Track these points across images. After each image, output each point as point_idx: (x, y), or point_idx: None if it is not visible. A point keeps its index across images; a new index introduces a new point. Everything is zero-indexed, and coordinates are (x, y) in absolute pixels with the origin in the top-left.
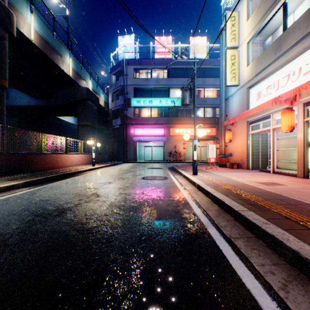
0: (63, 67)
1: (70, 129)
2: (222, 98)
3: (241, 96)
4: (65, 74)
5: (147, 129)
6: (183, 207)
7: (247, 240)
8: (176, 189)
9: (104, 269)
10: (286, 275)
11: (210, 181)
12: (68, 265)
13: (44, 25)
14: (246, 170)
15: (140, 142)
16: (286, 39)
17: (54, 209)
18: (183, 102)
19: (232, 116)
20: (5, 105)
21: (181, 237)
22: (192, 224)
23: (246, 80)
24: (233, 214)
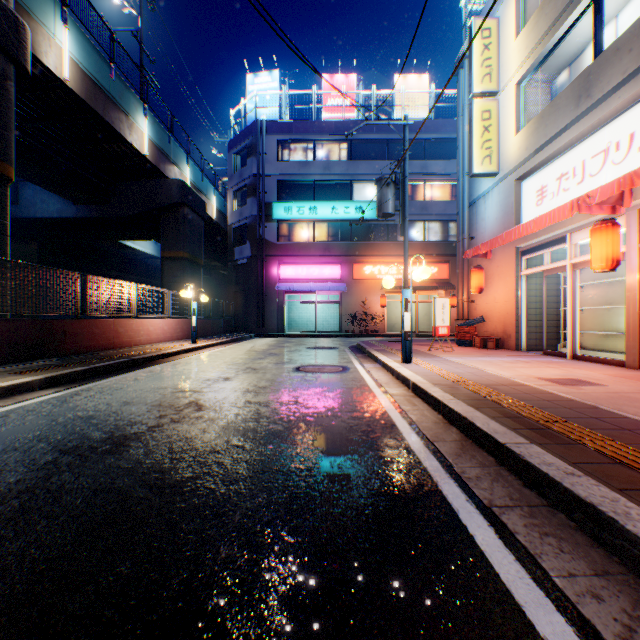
0: (130, 138)
1: (148, 266)
2: (463, 201)
3: (504, 197)
4: (136, 153)
5: (306, 266)
6: (383, 433)
7: (530, 511)
8: (367, 392)
9: (205, 584)
10: (629, 602)
11: (441, 376)
12: (121, 574)
13: (92, 50)
14: (514, 352)
15: (292, 294)
16: (602, 74)
17: (103, 438)
18: (382, 210)
19: (484, 239)
20: (8, 215)
21: (381, 504)
22: (403, 473)
23: (515, 162)
24: (495, 450)
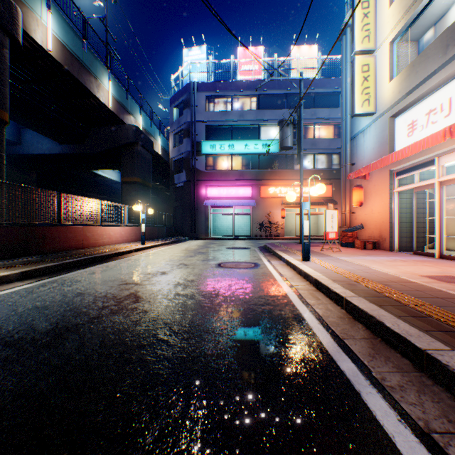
0: (98, 94)
1: (114, 189)
2: (346, 136)
3: (379, 131)
4: (102, 106)
5: (226, 187)
6: (294, 328)
7: None
8: (276, 286)
9: None
10: None
11: (337, 273)
12: None
13: (69, 30)
14: (389, 252)
15: (216, 208)
16: None
17: (47, 329)
18: (283, 144)
19: (363, 164)
20: (4, 149)
21: (305, 423)
22: (322, 379)
23: (389, 103)
24: (412, 354)
